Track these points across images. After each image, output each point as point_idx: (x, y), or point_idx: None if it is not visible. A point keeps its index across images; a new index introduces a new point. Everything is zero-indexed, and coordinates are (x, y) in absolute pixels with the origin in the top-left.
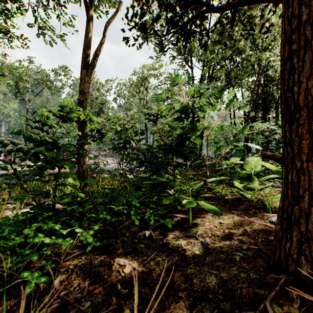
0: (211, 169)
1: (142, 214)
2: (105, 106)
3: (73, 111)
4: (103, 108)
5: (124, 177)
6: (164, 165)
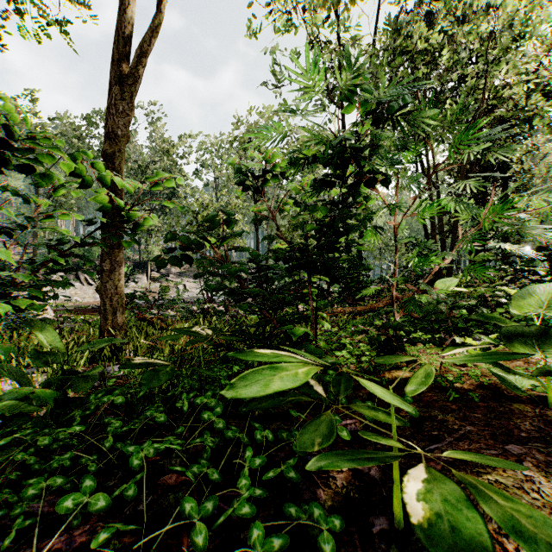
0: (404, 307)
1: (234, 446)
2: (181, 186)
3: (12, 135)
4: (177, 189)
5: (190, 334)
6: (294, 298)
